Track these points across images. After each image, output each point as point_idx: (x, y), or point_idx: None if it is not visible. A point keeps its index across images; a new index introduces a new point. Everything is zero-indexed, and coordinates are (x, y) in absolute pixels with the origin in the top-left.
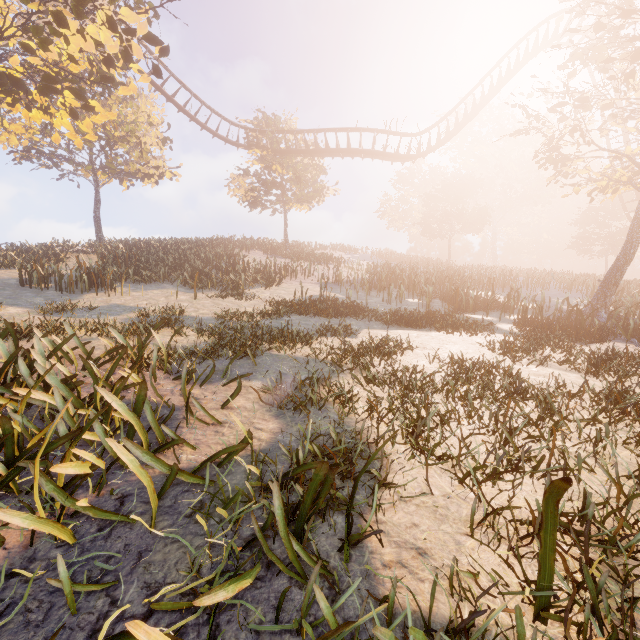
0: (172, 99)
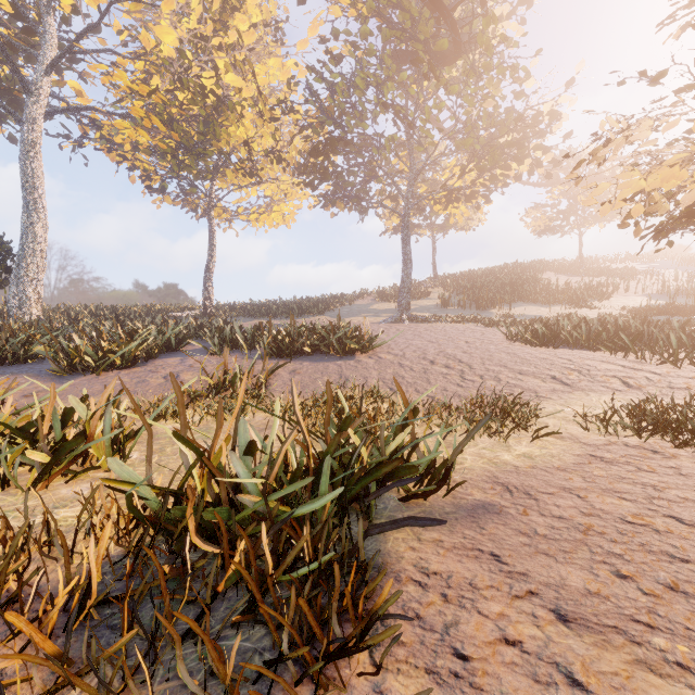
0: None
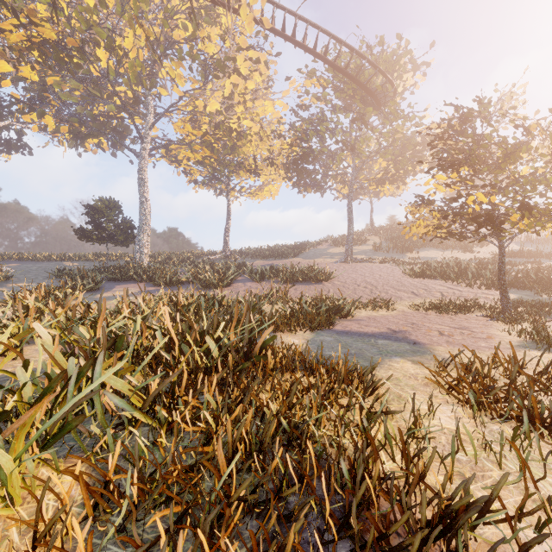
0: None
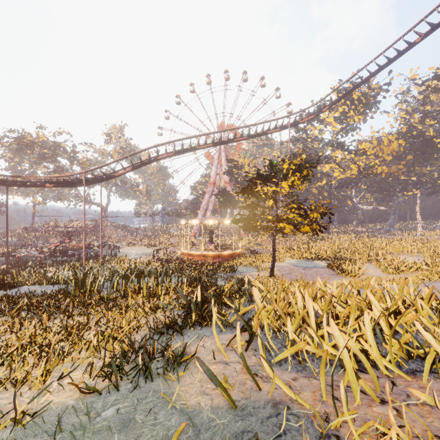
0: None
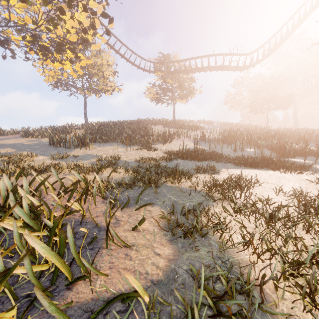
0: (118, 52)
